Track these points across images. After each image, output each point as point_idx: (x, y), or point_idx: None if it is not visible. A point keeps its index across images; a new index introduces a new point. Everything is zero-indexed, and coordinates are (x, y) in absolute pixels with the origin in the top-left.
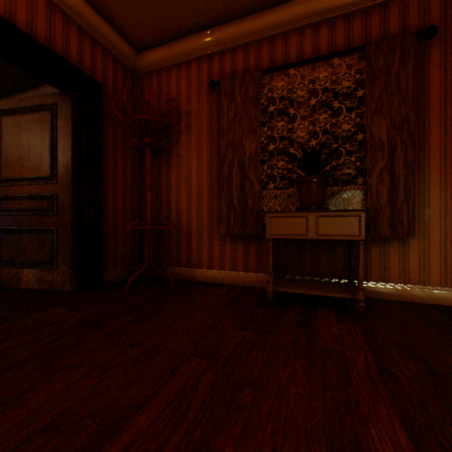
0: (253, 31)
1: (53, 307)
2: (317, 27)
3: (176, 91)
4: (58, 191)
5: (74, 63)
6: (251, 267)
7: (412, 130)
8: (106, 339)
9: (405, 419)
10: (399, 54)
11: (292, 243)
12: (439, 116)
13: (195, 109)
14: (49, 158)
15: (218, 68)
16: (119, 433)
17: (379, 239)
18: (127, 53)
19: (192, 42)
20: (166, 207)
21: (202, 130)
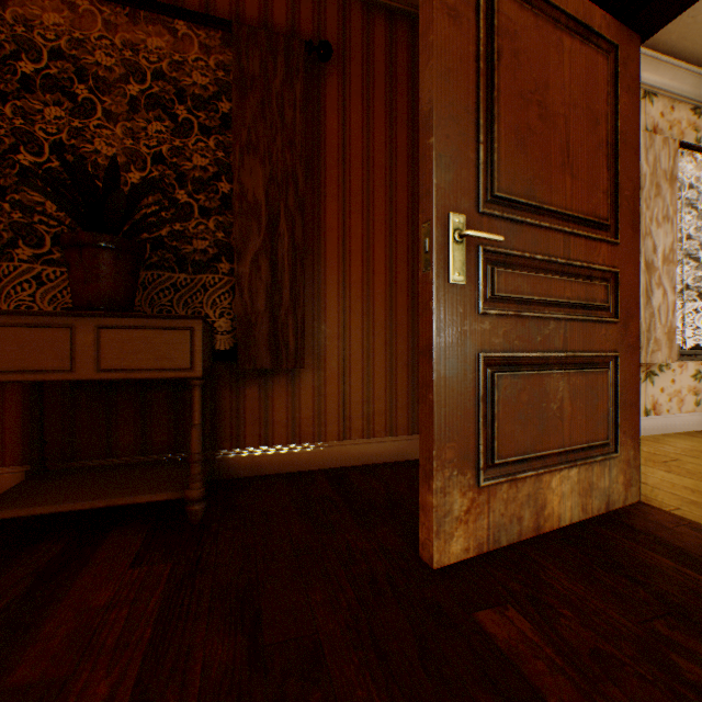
0: None
1: None
2: None
3: None
4: None
5: None
6: None
7: (302, 195)
8: None
9: None
10: (285, 64)
11: (89, 387)
12: (338, 186)
13: None
14: None
15: None
16: None
17: (260, 372)
18: None
19: None
20: None
21: None
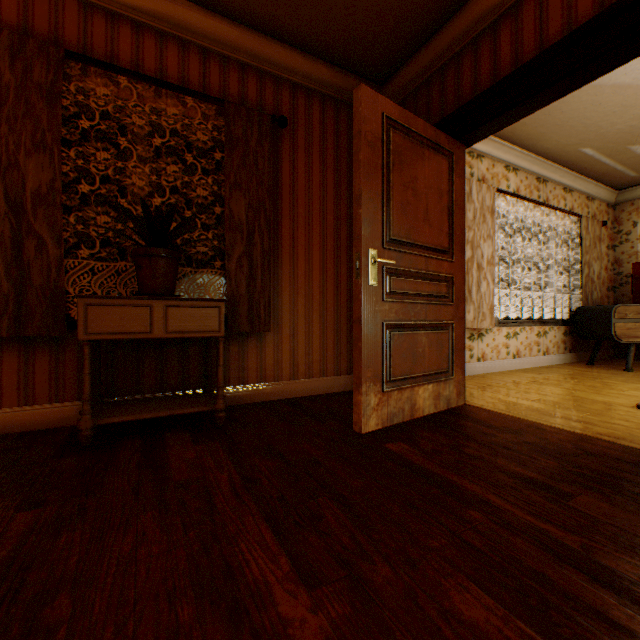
0: None
1: None
2: (165, 38)
3: None
4: None
5: None
6: (42, 394)
7: (269, 217)
8: None
9: (271, 516)
10: (258, 131)
11: (124, 346)
12: (290, 210)
13: None
14: None
15: None
16: None
17: (239, 334)
18: None
19: None
20: None
21: None
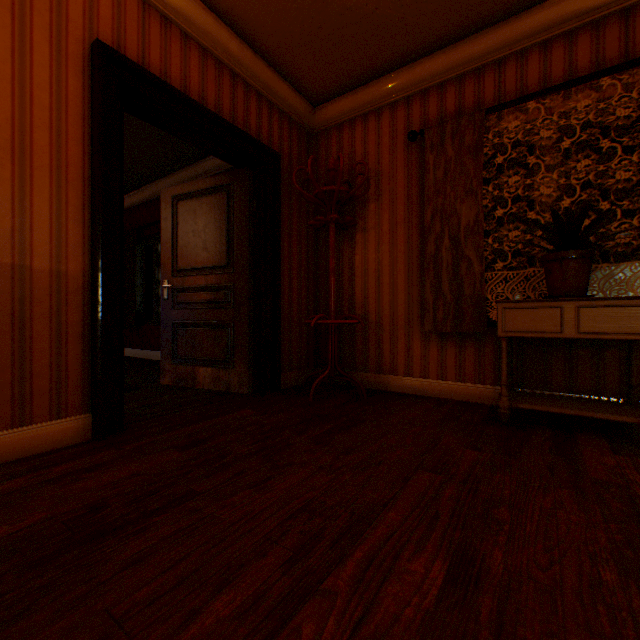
0: (471, 57)
1: (241, 409)
2: (572, 36)
3: (362, 149)
4: (235, 281)
5: (253, 136)
6: (467, 375)
7: None
8: (315, 443)
9: None
10: None
11: (530, 344)
12: None
13: (387, 170)
14: (225, 244)
15: (419, 112)
16: (374, 522)
17: None
18: (302, 111)
19: (384, 84)
20: (348, 296)
21: (396, 196)
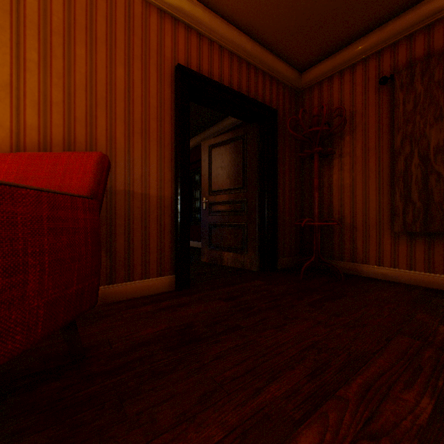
0: (440, 7)
1: (254, 280)
2: None
3: (338, 97)
4: (247, 197)
5: (259, 101)
6: (436, 268)
7: None
8: (310, 306)
9: None
10: None
11: None
12: None
13: (359, 110)
14: (241, 174)
15: (388, 61)
16: (367, 363)
17: None
18: (292, 77)
19: (357, 46)
20: (326, 205)
21: (368, 128)
